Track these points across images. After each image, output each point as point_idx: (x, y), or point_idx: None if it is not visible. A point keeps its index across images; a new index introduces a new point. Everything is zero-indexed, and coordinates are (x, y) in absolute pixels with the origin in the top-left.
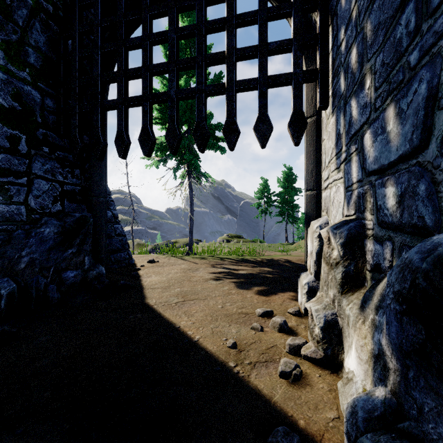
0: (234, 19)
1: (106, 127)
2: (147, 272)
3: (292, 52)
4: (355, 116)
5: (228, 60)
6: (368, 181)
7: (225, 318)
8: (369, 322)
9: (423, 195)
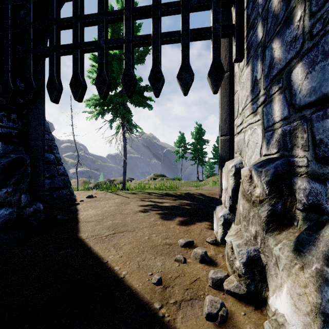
0: None
1: (44, 77)
2: (84, 206)
3: (211, 9)
4: (278, 56)
5: (154, 13)
6: (299, 116)
7: (151, 249)
8: (313, 271)
9: None
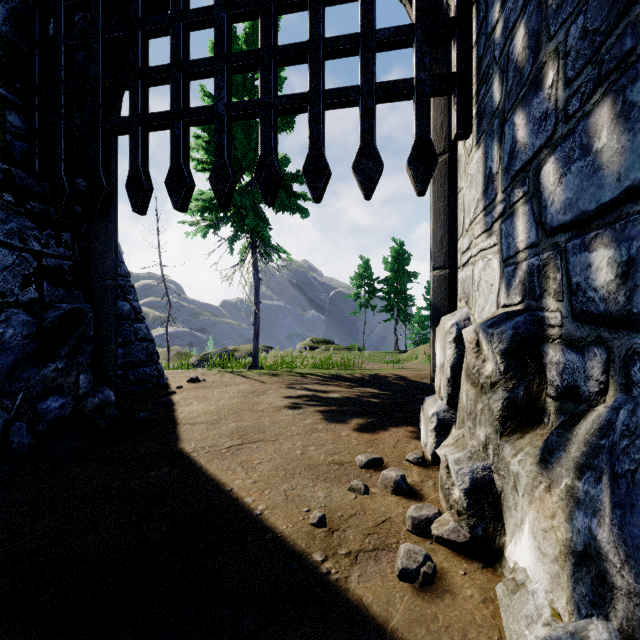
0: None
1: (116, 166)
2: (185, 397)
3: (414, 46)
4: (523, 139)
5: (312, 56)
6: (551, 243)
7: (308, 471)
8: (562, 490)
9: None
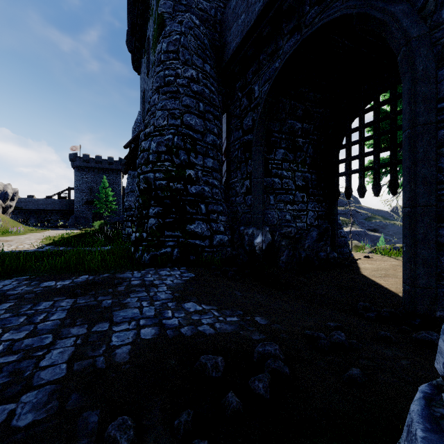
0: None
1: None
2: (362, 262)
3: None
4: None
5: None
6: None
7: None
8: None
9: None
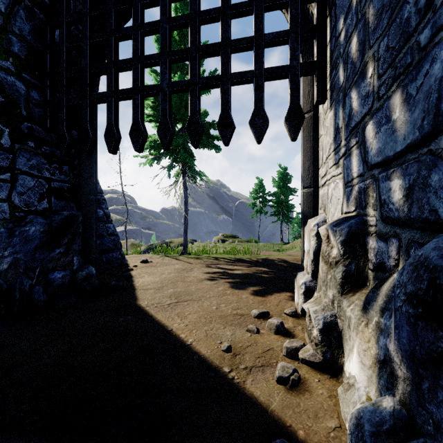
0: (229, 9)
1: (96, 122)
2: (139, 272)
3: (289, 44)
4: (355, 108)
5: (223, 52)
6: (370, 174)
7: (220, 319)
8: (374, 324)
9: (437, 186)
